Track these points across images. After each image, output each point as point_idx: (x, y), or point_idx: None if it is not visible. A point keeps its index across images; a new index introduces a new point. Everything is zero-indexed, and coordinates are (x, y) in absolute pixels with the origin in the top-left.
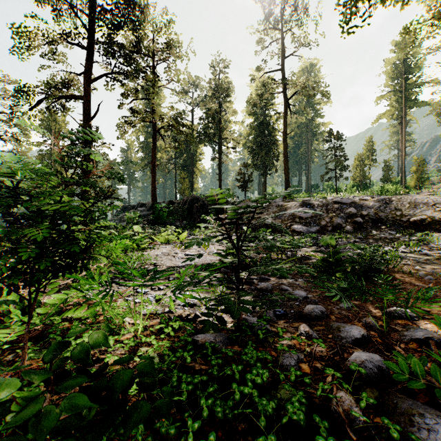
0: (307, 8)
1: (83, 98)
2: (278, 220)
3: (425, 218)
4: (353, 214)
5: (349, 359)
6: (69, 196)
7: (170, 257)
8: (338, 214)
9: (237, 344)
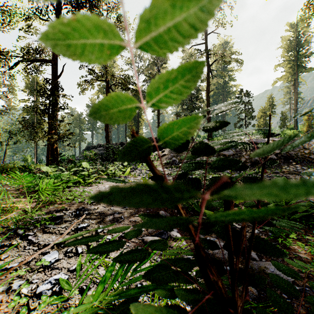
0: None
1: (51, 61)
2: (205, 157)
3: None
4: None
5: None
6: None
7: None
8: None
9: None
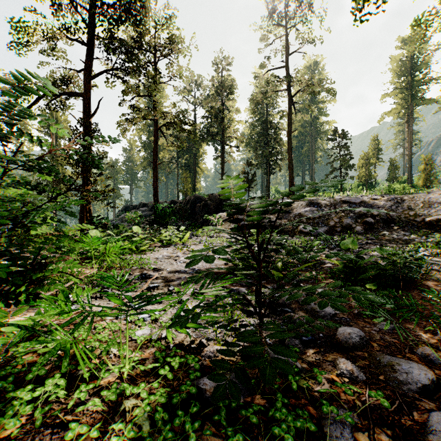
0: (312, 3)
1: (83, 95)
2: (284, 221)
3: (440, 218)
4: (363, 214)
5: (429, 428)
6: (9, 185)
7: (171, 261)
8: (347, 214)
9: (258, 393)
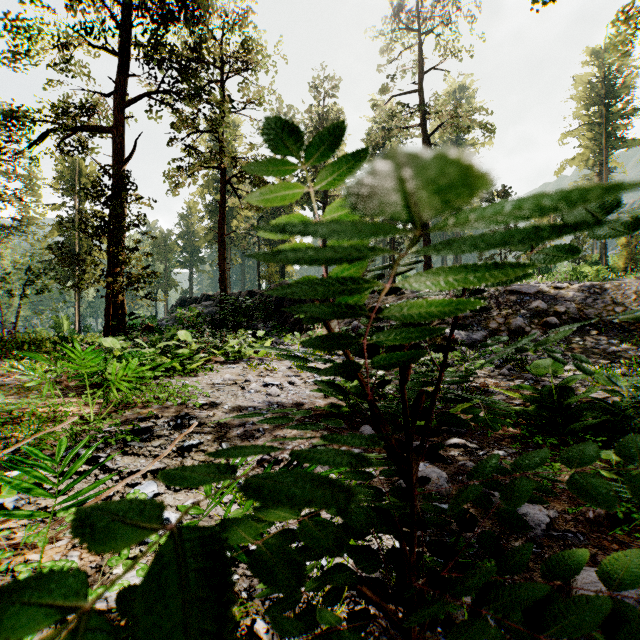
0: None
1: (112, 130)
2: None
3: None
4: (541, 311)
5: None
6: None
7: (235, 389)
8: (517, 311)
9: None
